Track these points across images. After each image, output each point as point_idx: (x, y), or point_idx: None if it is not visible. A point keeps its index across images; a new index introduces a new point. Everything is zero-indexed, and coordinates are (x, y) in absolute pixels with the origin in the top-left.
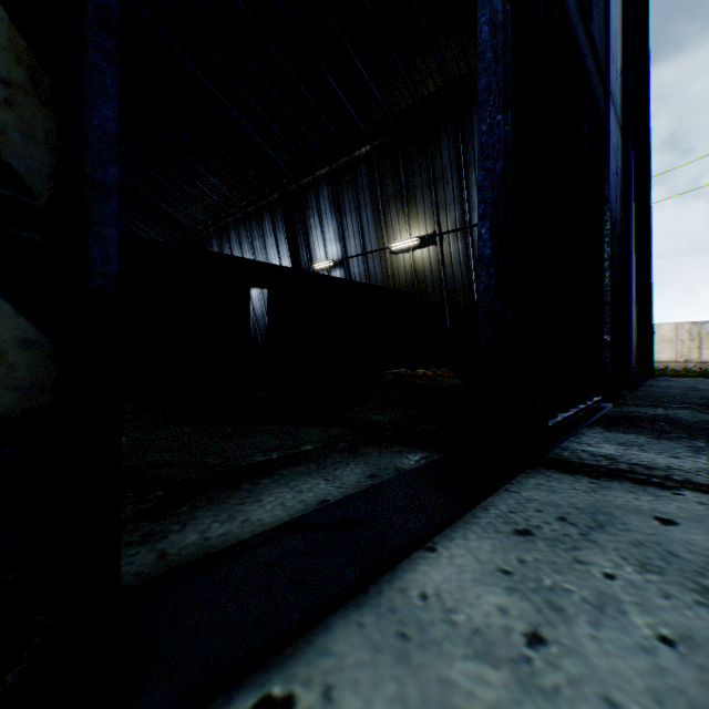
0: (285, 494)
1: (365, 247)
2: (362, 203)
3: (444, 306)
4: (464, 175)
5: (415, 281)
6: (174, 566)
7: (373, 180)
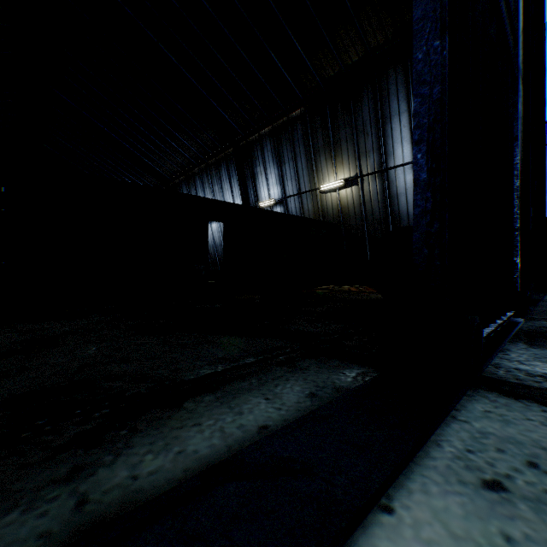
0: (225, 416)
1: (300, 188)
2: (298, 153)
3: (364, 234)
4: (381, 127)
5: (341, 215)
6: (88, 523)
7: (307, 134)
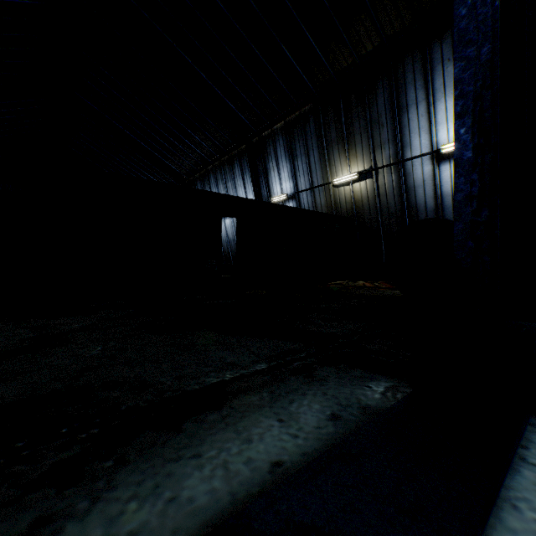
0: (230, 444)
1: (312, 183)
2: (310, 147)
3: (379, 228)
4: (397, 118)
5: (354, 209)
6: None
7: (319, 128)
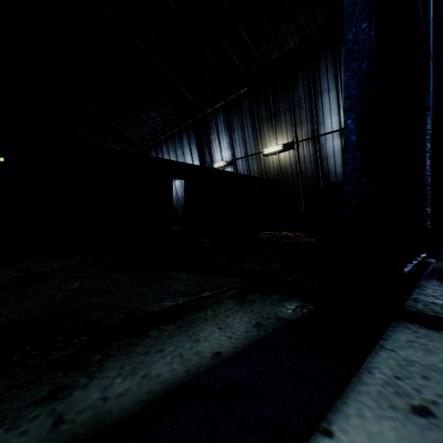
0: (184, 343)
1: (246, 152)
2: (245, 123)
3: (300, 189)
4: (314, 102)
5: (280, 174)
6: (63, 442)
7: (252, 108)
